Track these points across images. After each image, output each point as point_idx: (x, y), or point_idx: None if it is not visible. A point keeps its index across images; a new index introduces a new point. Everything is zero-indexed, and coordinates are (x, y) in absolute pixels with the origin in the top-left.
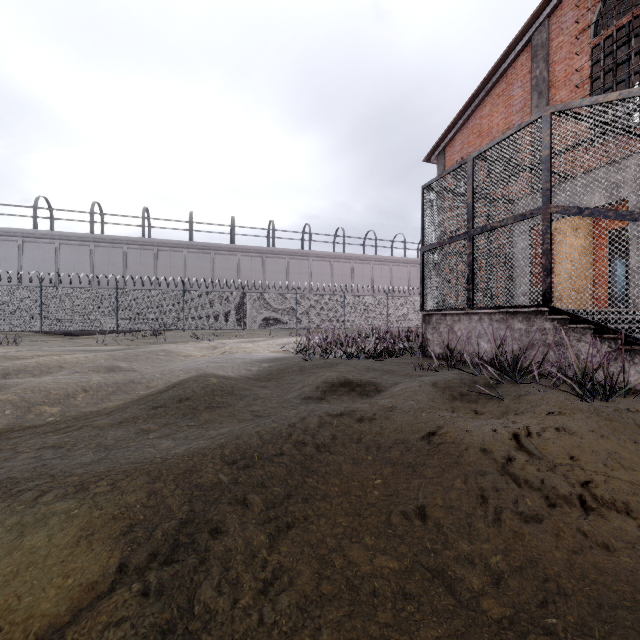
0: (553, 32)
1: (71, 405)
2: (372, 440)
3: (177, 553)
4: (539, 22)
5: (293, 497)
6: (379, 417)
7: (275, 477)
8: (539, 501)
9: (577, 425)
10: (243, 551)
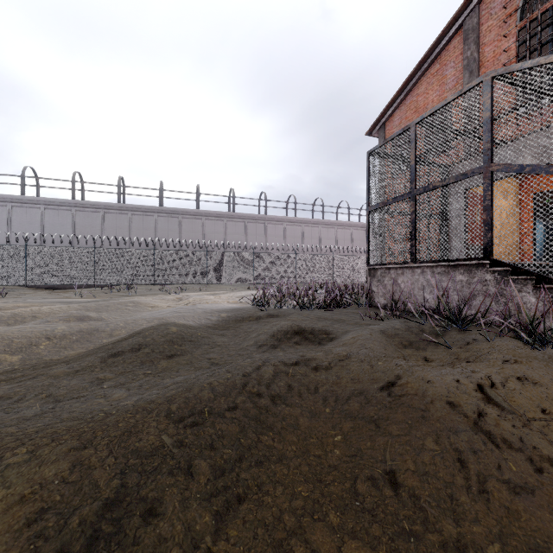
0: (483, 17)
1: (33, 353)
2: (329, 390)
3: (95, 550)
4: (470, 8)
5: (246, 460)
6: (335, 366)
7: (226, 436)
8: (524, 466)
9: (539, 374)
10: (181, 541)
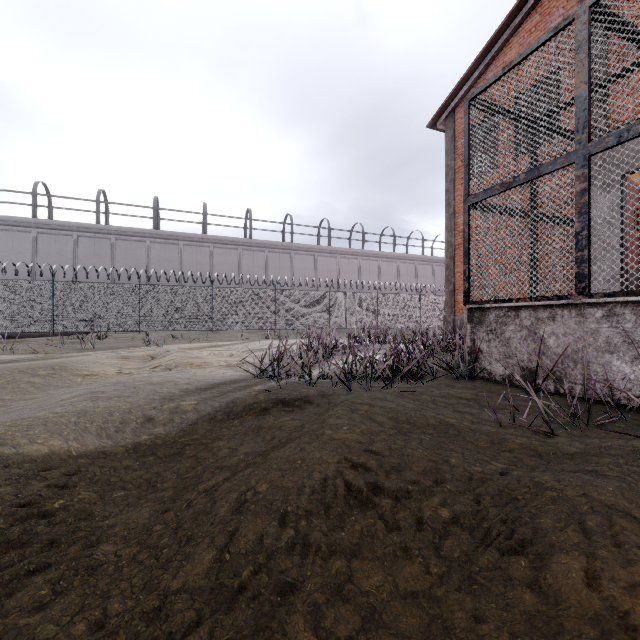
0: None
1: None
2: None
3: None
4: None
5: None
6: None
7: None
8: None
9: None
10: None
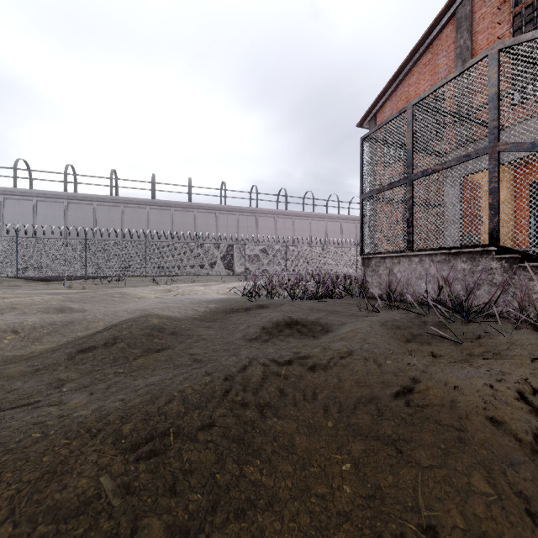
0: (476, 5)
1: None
2: (330, 397)
3: None
4: None
5: (221, 510)
6: (335, 365)
7: (196, 470)
8: None
9: None
10: None
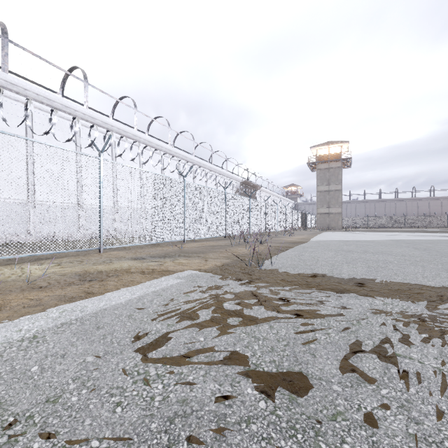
0: None
1: None
2: None
3: None
4: None
5: None
6: None
7: None
8: None
9: None
10: None
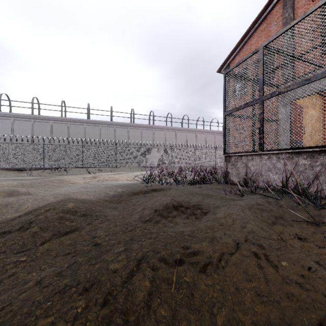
0: None
1: None
2: (232, 322)
3: None
4: None
5: None
6: (227, 265)
7: None
8: None
9: None
10: None
